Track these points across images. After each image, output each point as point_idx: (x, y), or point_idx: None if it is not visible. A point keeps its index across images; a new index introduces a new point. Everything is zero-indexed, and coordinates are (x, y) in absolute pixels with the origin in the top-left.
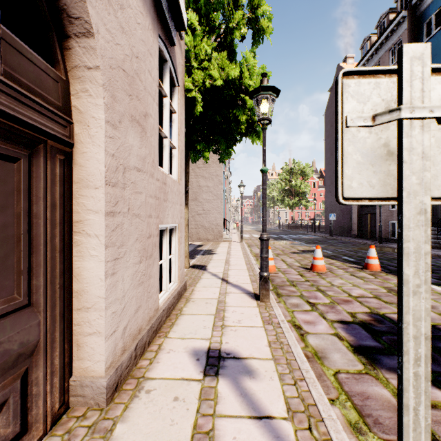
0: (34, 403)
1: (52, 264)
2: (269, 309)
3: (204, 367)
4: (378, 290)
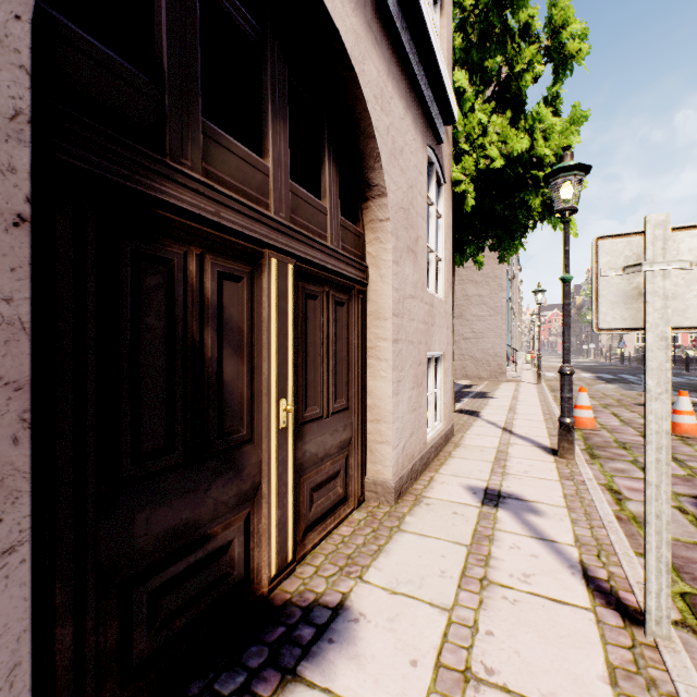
0: (350, 481)
1: (357, 380)
2: (572, 467)
3: (481, 499)
4: None
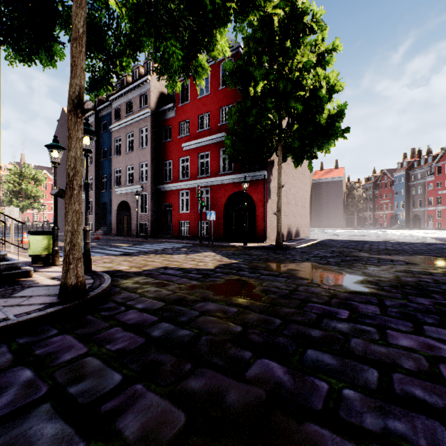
0: None
1: None
2: None
3: None
4: None
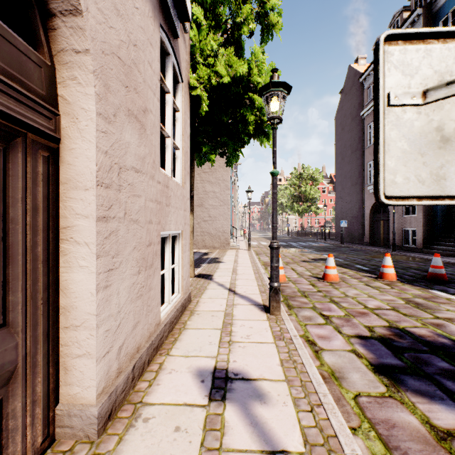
0: (10, 439)
1: (33, 276)
2: (280, 323)
3: (209, 390)
4: (396, 301)
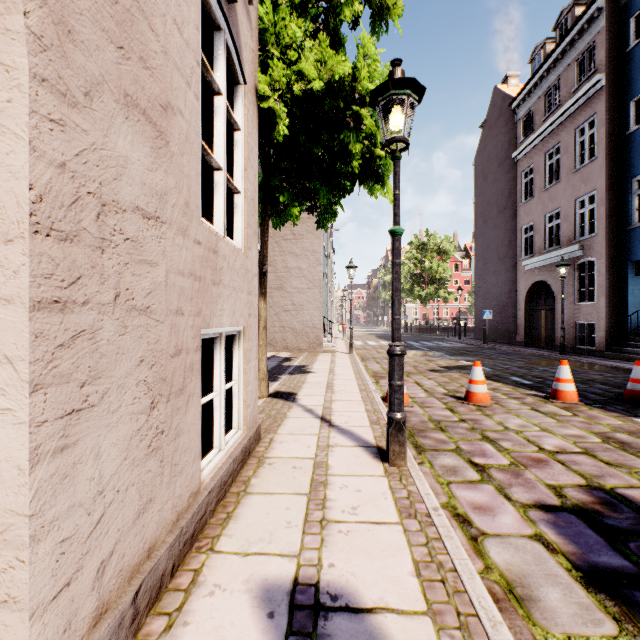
0: None
1: None
2: (407, 482)
3: (283, 639)
4: (586, 438)
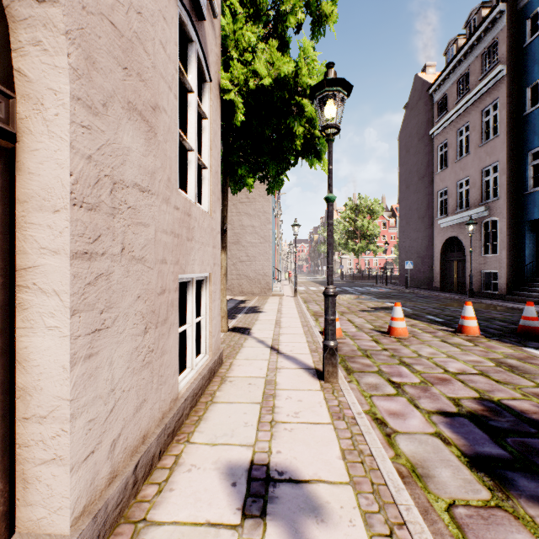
0: None
1: None
2: (338, 394)
3: (243, 500)
4: (483, 363)
